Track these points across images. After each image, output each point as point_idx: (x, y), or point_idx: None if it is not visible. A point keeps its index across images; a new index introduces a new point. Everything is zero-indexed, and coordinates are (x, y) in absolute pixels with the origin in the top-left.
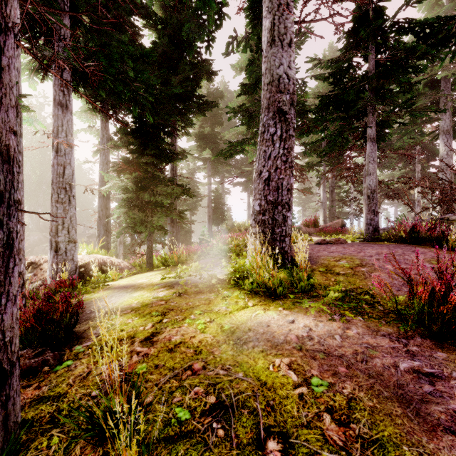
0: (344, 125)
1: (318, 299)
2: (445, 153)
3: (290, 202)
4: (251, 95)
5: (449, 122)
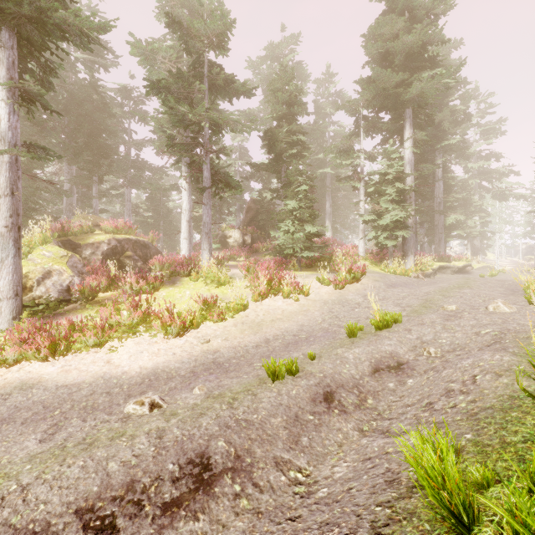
0: None
1: None
2: None
3: None
4: None
5: None
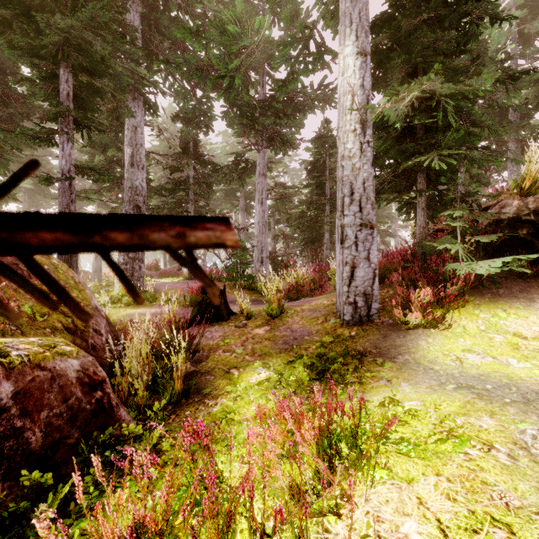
0: (176, 205)
1: (159, 301)
2: (242, 222)
3: (143, 258)
4: (96, 148)
5: (244, 203)
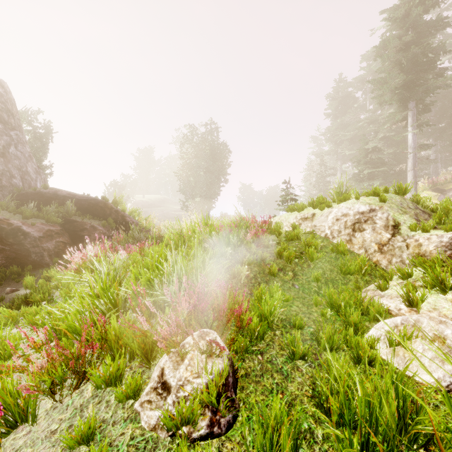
0: None
1: None
2: None
3: None
4: None
5: None
